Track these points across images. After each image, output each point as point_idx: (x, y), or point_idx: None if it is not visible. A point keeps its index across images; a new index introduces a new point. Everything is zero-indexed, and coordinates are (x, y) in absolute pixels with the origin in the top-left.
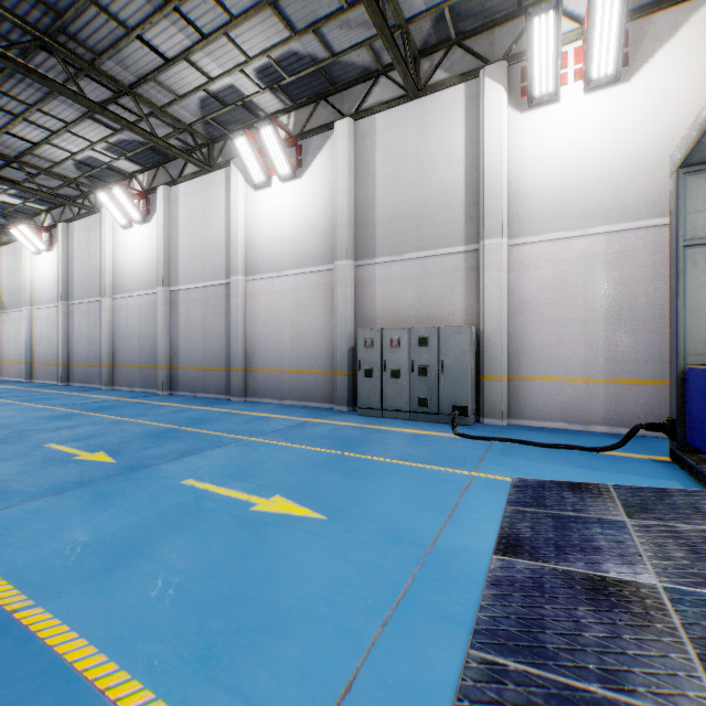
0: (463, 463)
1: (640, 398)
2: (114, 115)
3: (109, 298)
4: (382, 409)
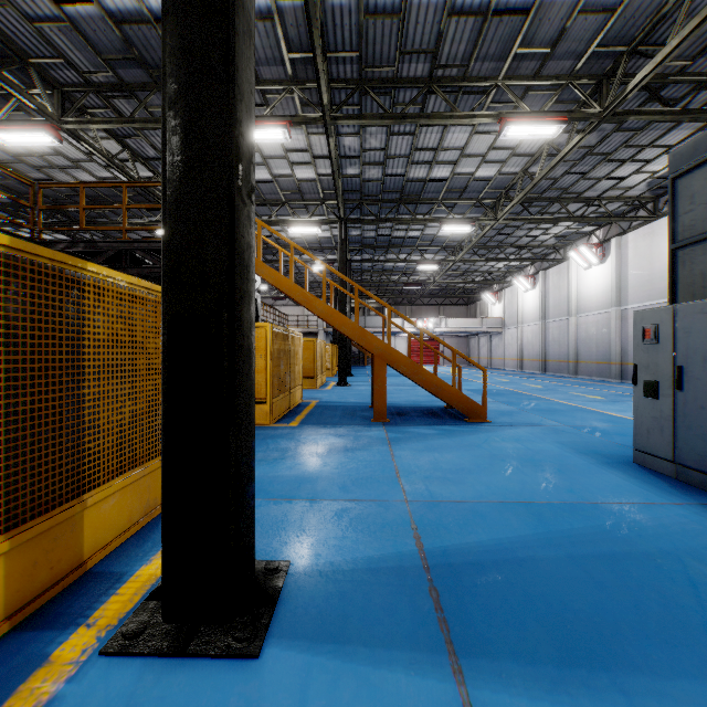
0: None
1: None
2: (588, 218)
3: (574, 317)
4: None
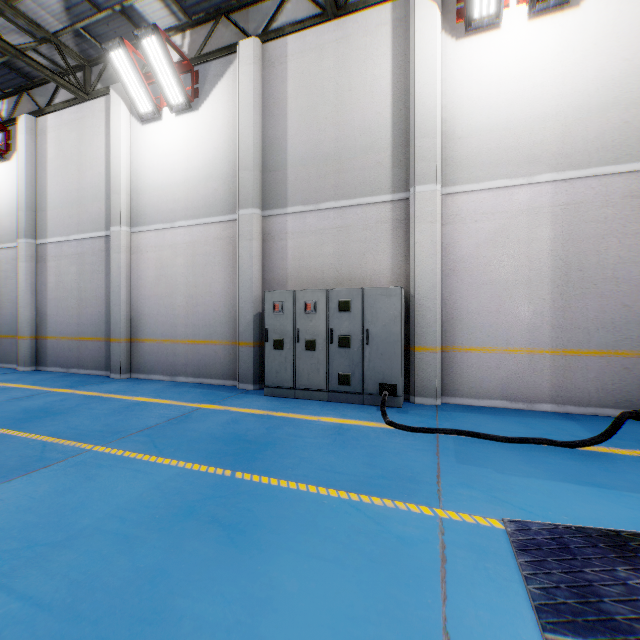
0: (416, 486)
1: (590, 372)
2: None
3: None
4: (294, 388)
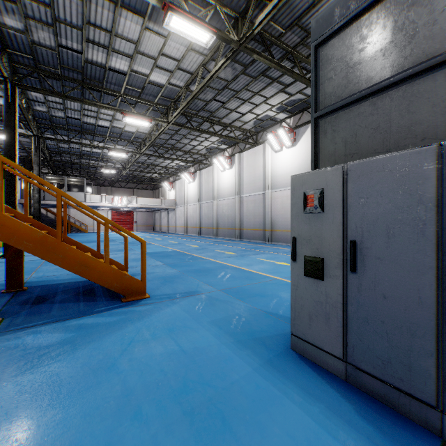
0: None
1: None
2: (224, 136)
3: (216, 200)
4: None
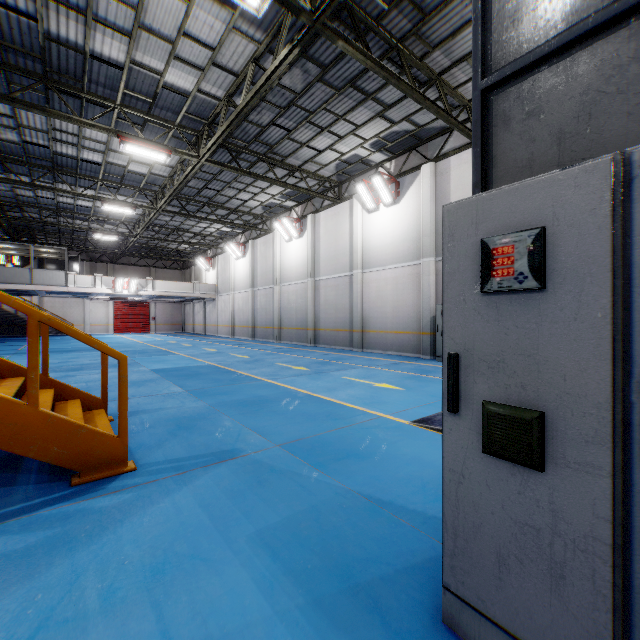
0: None
1: None
2: (291, 186)
3: (278, 286)
4: None
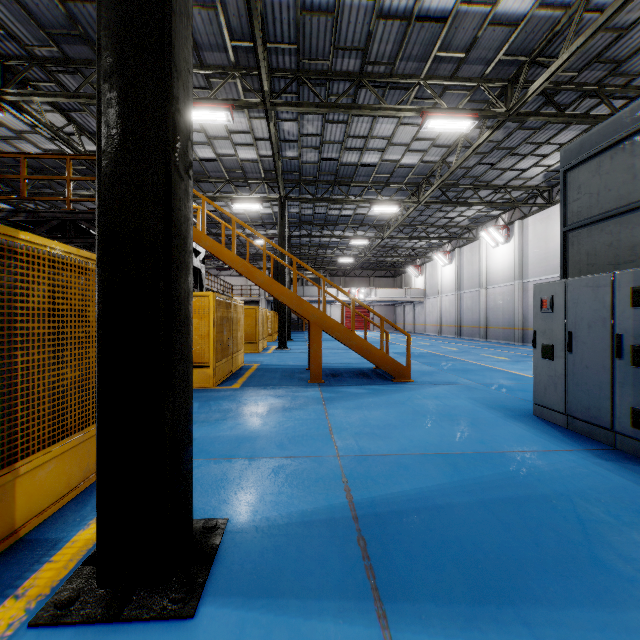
0: None
1: None
2: (496, 203)
3: (484, 288)
4: None
